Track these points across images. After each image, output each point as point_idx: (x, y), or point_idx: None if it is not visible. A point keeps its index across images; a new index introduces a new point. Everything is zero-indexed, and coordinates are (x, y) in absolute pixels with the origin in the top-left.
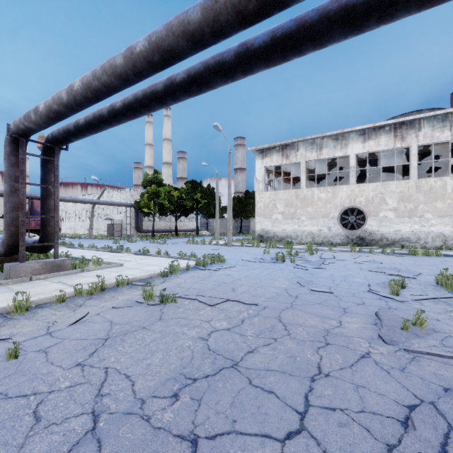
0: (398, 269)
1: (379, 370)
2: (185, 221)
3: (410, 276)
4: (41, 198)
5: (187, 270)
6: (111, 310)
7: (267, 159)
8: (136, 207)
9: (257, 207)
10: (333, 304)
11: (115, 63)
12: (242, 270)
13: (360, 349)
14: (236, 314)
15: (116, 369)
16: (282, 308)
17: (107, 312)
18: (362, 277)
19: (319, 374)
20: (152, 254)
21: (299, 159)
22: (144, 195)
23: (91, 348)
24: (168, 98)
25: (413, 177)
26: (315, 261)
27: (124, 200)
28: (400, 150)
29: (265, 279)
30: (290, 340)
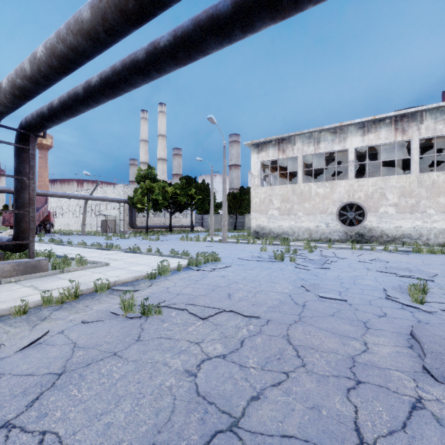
0: (409, 269)
1: None
2: (180, 217)
3: (425, 277)
4: (15, 191)
5: (178, 271)
6: (79, 325)
7: (263, 154)
8: (130, 203)
9: (252, 202)
10: (349, 316)
11: (81, 16)
12: (238, 270)
13: (406, 392)
14: (234, 332)
15: (57, 435)
16: (289, 322)
17: (73, 329)
18: (373, 279)
19: None
20: (142, 252)
21: (295, 153)
22: (138, 191)
23: (34, 392)
24: (151, 69)
25: (414, 171)
26: (316, 260)
27: (118, 196)
28: (400, 144)
29: (264, 281)
30: (307, 376)
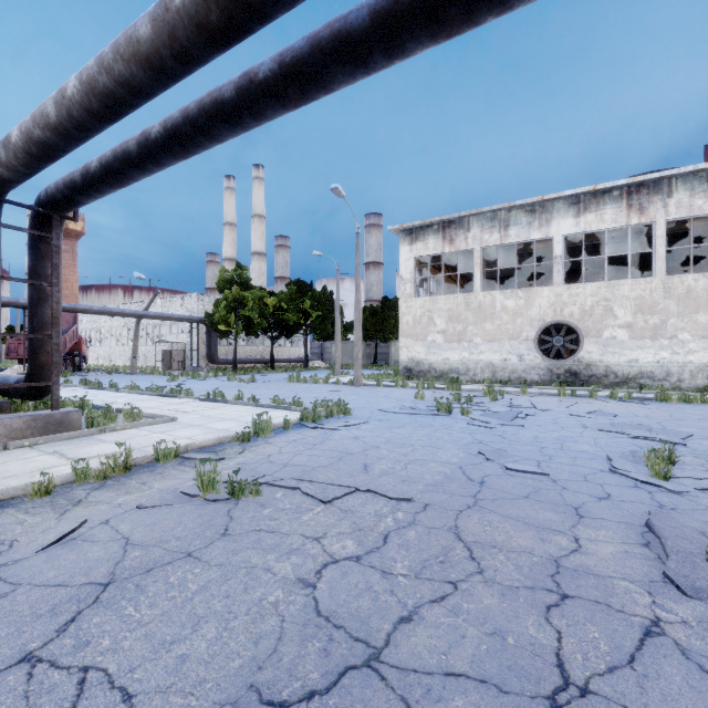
0: (649, 427)
1: (698, 674)
2: (287, 345)
3: (674, 440)
4: (29, 304)
5: (285, 429)
6: (133, 512)
7: (419, 245)
8: (208, 323)
9: (402, 322)
10: (552, 499)
11: (137, 34)
12: (380, 428)
13: (636, 611)
14: (373, 522)
15: (106, 672)
16: (459, 507)
17: (124, 517)
18: (591, 443)
19: (566, 689)
20: (229, 400)
21: (470, 244)
22: (221, 304)
23: (68, 610)
24: (243, 113)
25: (658, 273)
26: (503, 412)
27: (189, 312)
28: (636, 229)
29: (420, 446)
30: (485, 587)
